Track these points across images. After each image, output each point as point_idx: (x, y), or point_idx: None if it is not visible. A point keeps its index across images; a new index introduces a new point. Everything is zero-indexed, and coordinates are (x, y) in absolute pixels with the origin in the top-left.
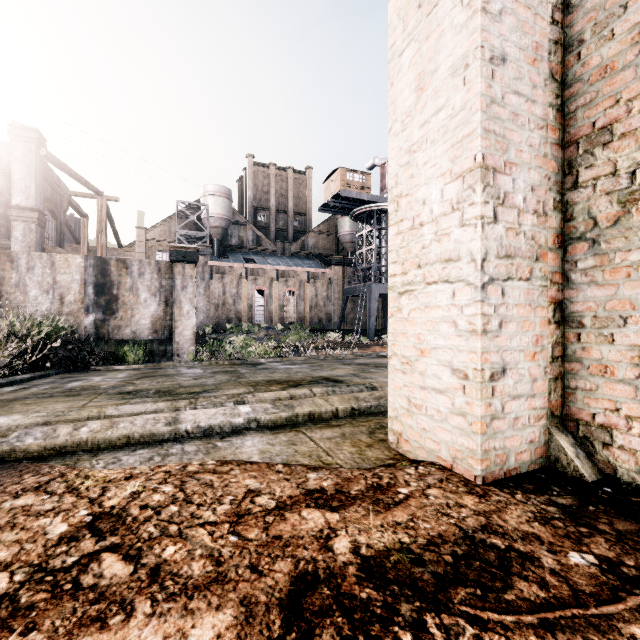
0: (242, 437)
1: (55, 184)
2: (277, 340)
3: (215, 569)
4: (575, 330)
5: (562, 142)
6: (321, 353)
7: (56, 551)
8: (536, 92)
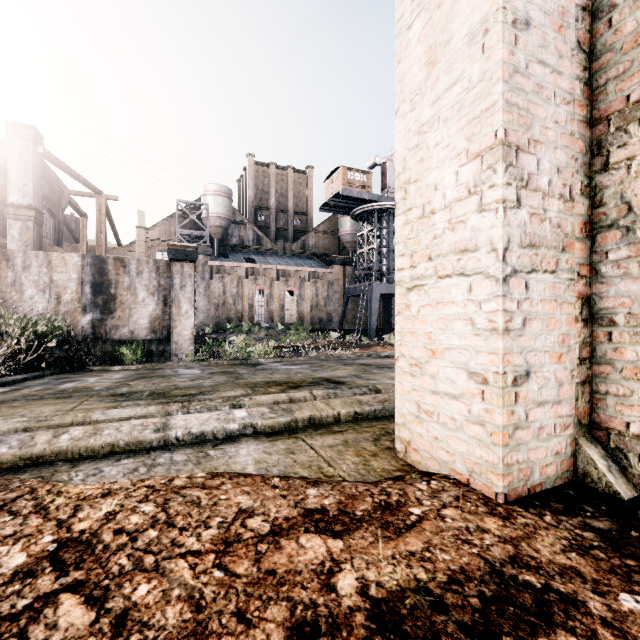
0: (237, 445)
1: (53, 182)
2: (277, 340)
3: (194, 617)
4: (605, 329)
5: (590, 120)
6: (322, 353)
7: (6, 591)
8: (562, 63)
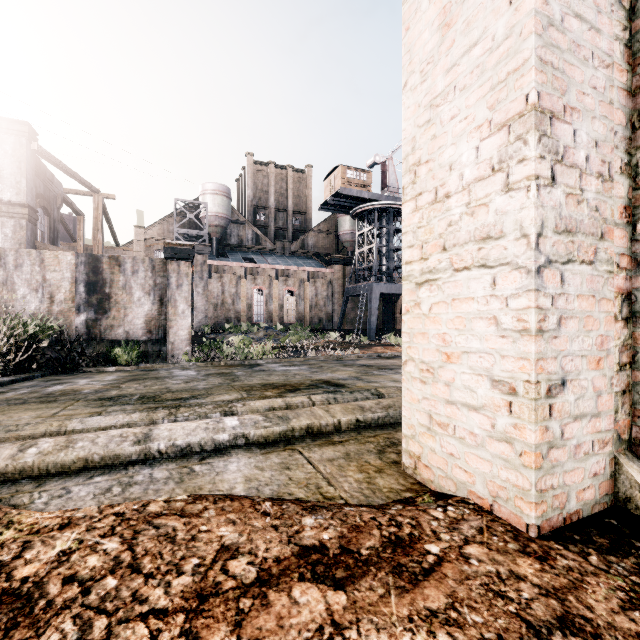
0: (226, 458)
1: (48, 180)
2: (276, 340)
3: None
4: None
5: (630, 88)
6: (321, 354)
7: None
8: (601, 19)
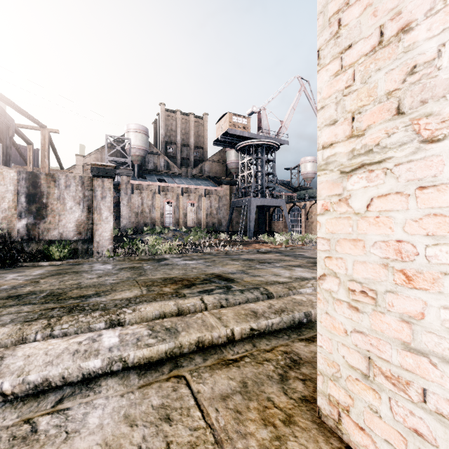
0: (91, 398)
1: (1, 115)
2: (181, 239)
3: None
4: None
5: None
6: (214, 249)
7: None
8: None
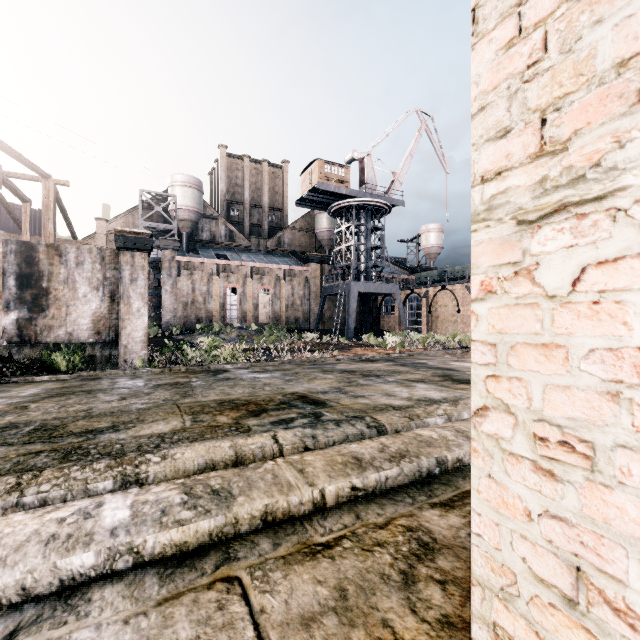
0: (68, 629)
1: None
2: (250, 341)
3: None
4: None
5: None
6: (297, 356)
7: None
8: None
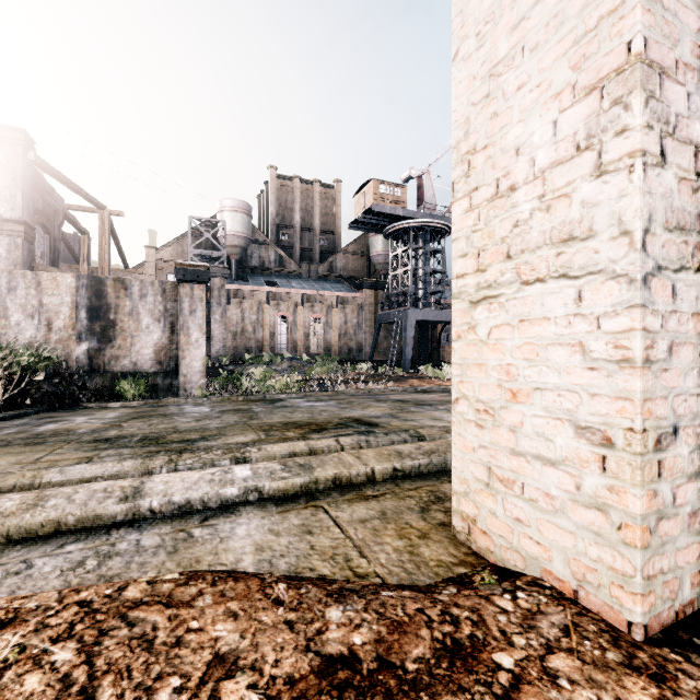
0: (233, 518)
1: (47, 194)
2: (302, 372)
3: None
4: None
5: None
6: (351, 387)
7: None
8: None
